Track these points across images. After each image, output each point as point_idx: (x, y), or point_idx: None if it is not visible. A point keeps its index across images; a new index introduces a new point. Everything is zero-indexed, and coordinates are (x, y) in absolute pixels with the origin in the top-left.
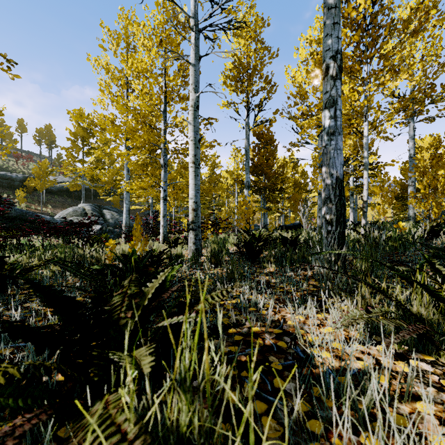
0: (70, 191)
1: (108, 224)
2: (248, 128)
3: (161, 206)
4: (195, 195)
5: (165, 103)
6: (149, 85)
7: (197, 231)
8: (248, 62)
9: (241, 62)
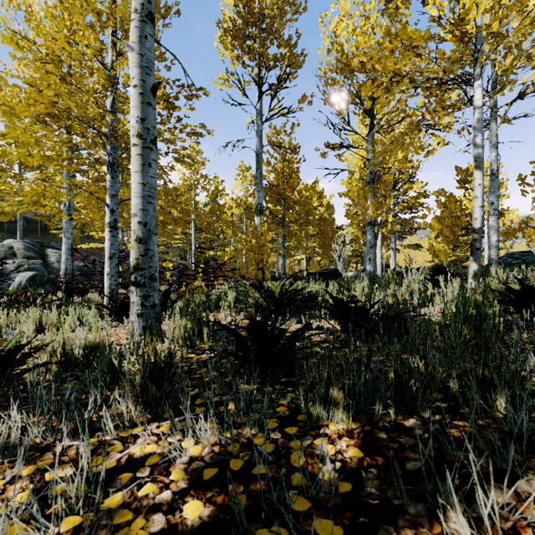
0: (2, 222)
1: (50, 271)
2: (260, 118)
3: (106, 239)
4: (143, 207)
5: (113, 55)
6: (71, 6)
7: (146, 289)
8: (260, 6)
9: (249, 2)
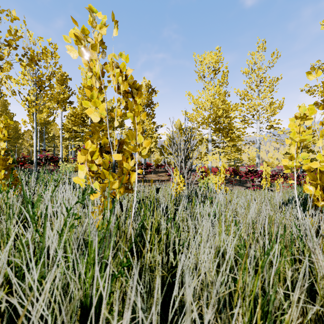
0: None
1: None
2: None
3: None
4: None
5: None
6: None
7: None
8: None
9: None
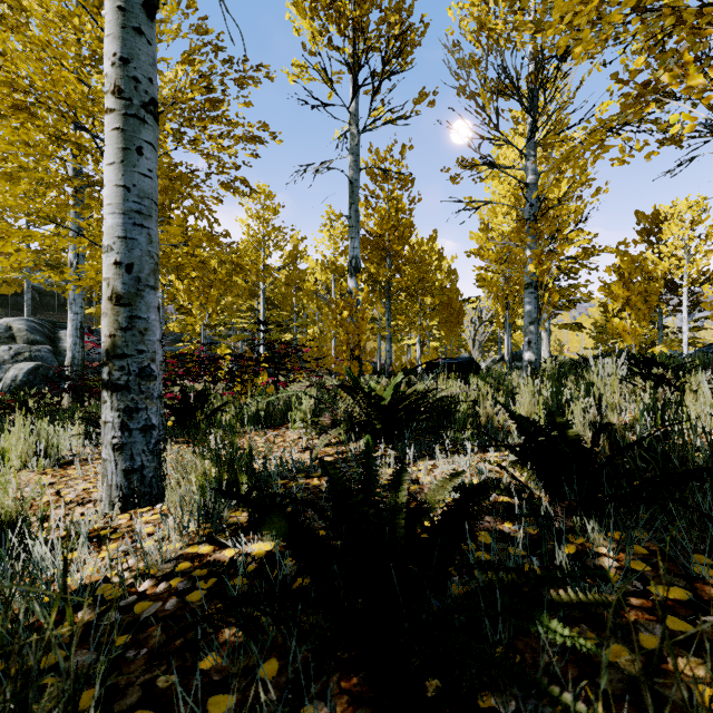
0: (6, 294)
1: (61, 361)
2: (356, 124)
3: None
4: (125, 232)
5: None
6: None
7: (131, 395)
8: None
9: None
